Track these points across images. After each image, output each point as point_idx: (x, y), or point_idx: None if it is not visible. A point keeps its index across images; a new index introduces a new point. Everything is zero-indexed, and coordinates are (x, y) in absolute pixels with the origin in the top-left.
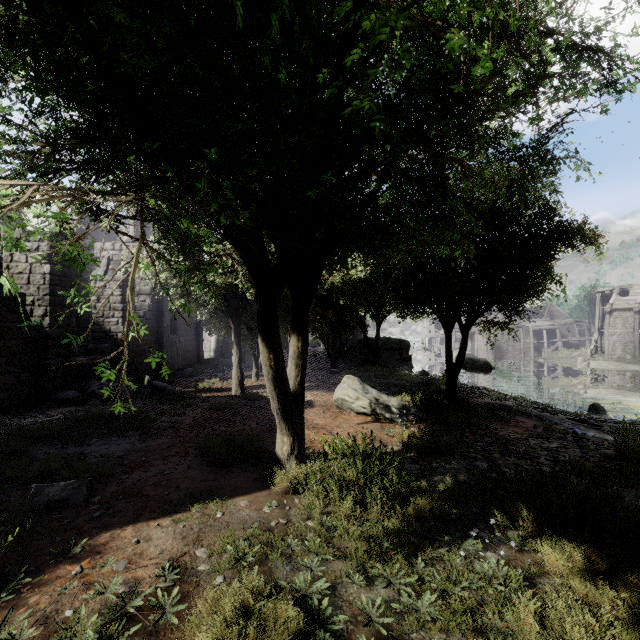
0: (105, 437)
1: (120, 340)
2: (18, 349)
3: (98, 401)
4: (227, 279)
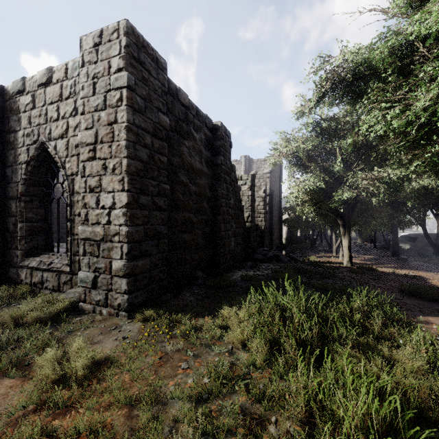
0: (321, 278)
1: (263, 230)
2: (242, 233)
3: (275, 261)
4: (353, 193)
